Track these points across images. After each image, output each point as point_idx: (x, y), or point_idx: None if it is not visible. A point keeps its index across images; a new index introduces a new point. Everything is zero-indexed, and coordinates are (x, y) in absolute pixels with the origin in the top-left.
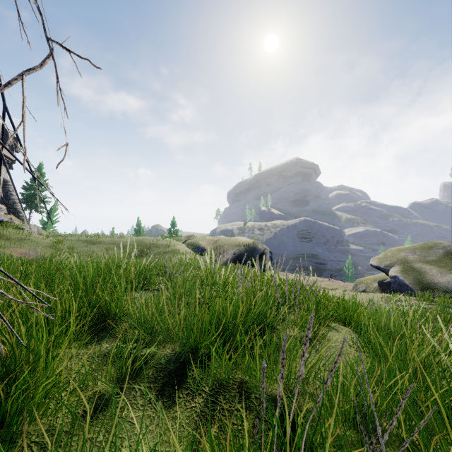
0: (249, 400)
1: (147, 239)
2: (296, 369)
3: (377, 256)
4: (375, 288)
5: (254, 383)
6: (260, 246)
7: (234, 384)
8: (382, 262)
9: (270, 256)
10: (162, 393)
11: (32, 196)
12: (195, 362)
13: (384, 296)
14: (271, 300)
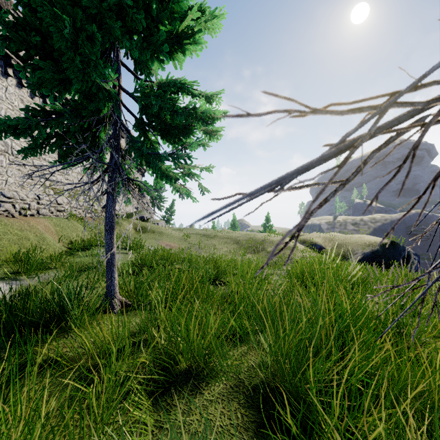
0: None
1: (255, 235)
2: None
3: None
4: None
5: None
6: (402, 247)
7: None
8: None
9: (418, 260)
10: None
11: (155, 197)
12: None
13: None
14: None
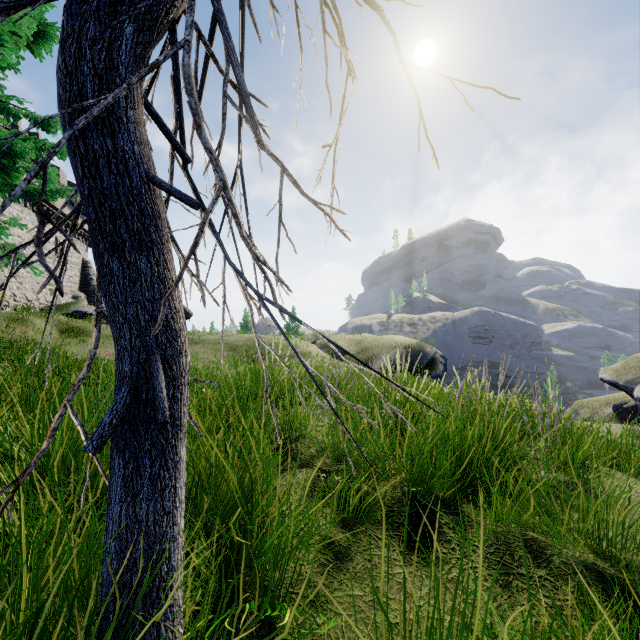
0: (554, 566)
1: (263, 338)
2: (594, 527)
3: (611, 366)
4: (608, 416)
5: (547, 542)
6: (429, 349)
7: (517, 541)
8: (621, 375)
9: (444, 364)
10: (413, 546)
11: None
12: (442, 507)
13: (631, 428)
14: (518, 425)
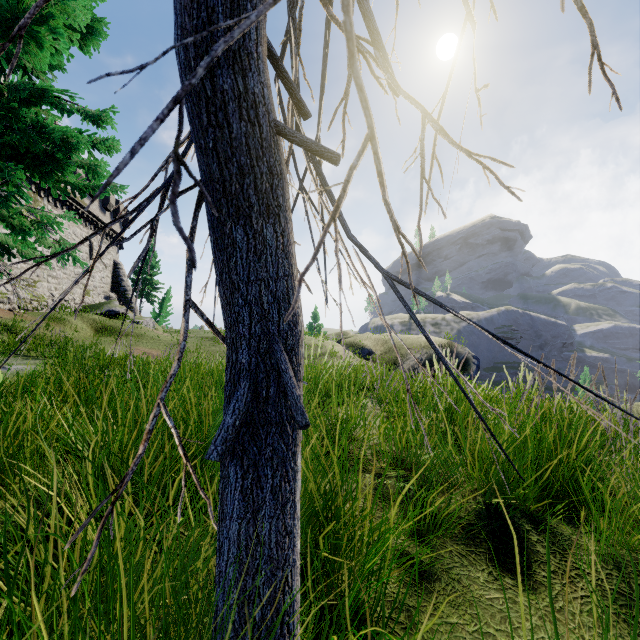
0: None
1: None
2: None
3: None
4: None
5: None
6: (461, 349)
7: (629, 566)
8: None
9: (477, 364)
10: (503, 566)
11: (143, 282)
12: (528, 522)
13: None
14: (598, 432)
